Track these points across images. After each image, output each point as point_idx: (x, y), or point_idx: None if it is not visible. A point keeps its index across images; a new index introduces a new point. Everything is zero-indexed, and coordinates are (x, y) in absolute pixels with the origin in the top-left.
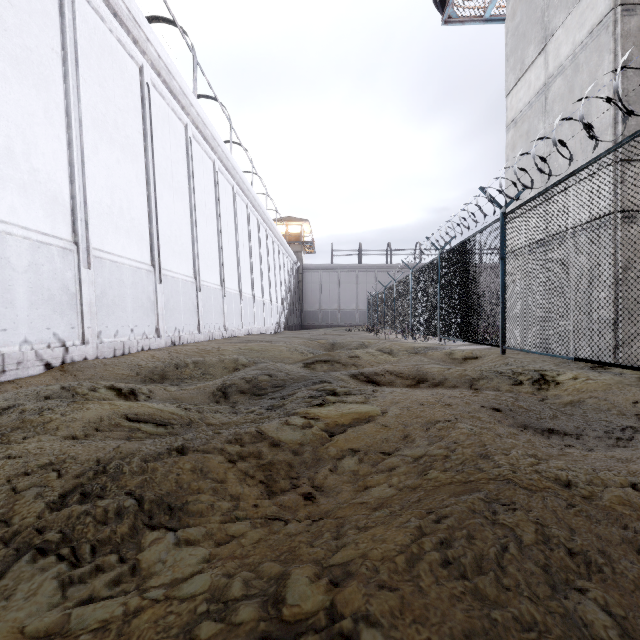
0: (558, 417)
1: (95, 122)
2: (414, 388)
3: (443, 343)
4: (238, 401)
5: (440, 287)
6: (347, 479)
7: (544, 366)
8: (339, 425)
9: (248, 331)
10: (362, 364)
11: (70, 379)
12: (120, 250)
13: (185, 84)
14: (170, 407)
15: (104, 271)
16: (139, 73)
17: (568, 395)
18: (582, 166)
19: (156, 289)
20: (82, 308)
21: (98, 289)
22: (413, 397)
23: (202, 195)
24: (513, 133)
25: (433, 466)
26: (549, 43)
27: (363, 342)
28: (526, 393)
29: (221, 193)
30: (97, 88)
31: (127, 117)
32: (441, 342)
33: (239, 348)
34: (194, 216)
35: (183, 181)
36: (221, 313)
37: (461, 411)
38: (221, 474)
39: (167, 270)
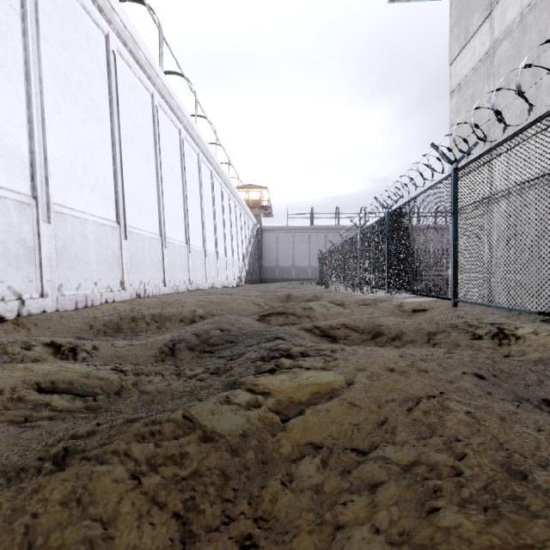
0: (544, 382)
1: (58, 82)
2: (371, 343)
3: (389, 295)
4: (185, 359)
5: (388, 243)
6: (307, 503)
7: (497, 319)
8: (294, 403)
9: (212, 284)
10: (316, 316)
11: (21, 333)
12: (84, 207)
13: (151, 55)
14: (102, 370)
15: (66, 226)
16: (105, 41)
17: (534, 351)
18: (549, 111)
19: (121, 245)
20: (41, 261)
21: (59, 243)
22: (380, 360)
23: (168, 160)
24: (457, 98)
25: (439, 490)
26: (495, 9)
27: (316, 294)
28: (487, 348)
29: (187, 159)
30: (60, 50)
31: (92, 81)
32: (387, 294)
33: (199, 300)
34: (160, 178)
35: (149, 146)
36: (186, 268)
37: (442, 381)
38: (111, 506)
39: (133, 227)
